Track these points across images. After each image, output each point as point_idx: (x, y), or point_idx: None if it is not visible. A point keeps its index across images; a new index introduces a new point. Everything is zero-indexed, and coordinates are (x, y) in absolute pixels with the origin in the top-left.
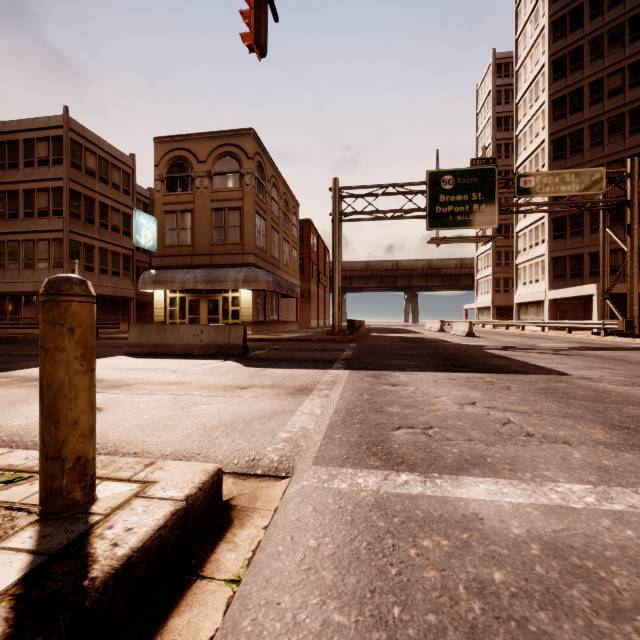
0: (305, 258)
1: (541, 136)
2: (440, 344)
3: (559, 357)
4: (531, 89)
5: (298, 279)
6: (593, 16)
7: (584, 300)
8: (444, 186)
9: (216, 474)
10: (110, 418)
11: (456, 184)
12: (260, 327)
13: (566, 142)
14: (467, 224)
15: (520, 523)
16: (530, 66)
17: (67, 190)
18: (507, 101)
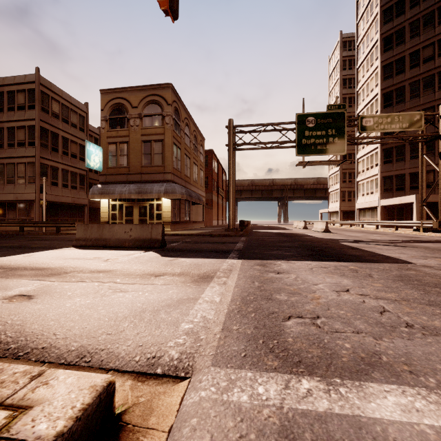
0: (209, 177)
1: (375, 91)
2: (306, 238)
3: (397, 248)
4: (368, 58)
5: (204, 191)
6: (412, 6)
7: (405, 206)
8: (308, 124)
9: (105, 390)
10: (35, 307)
11: (317, 123)
12: (176, 225)
13: (393, 95)
14: (325, 152)
15: None
16: (367, 42)
17: (38, 127)
18: (350, 67)
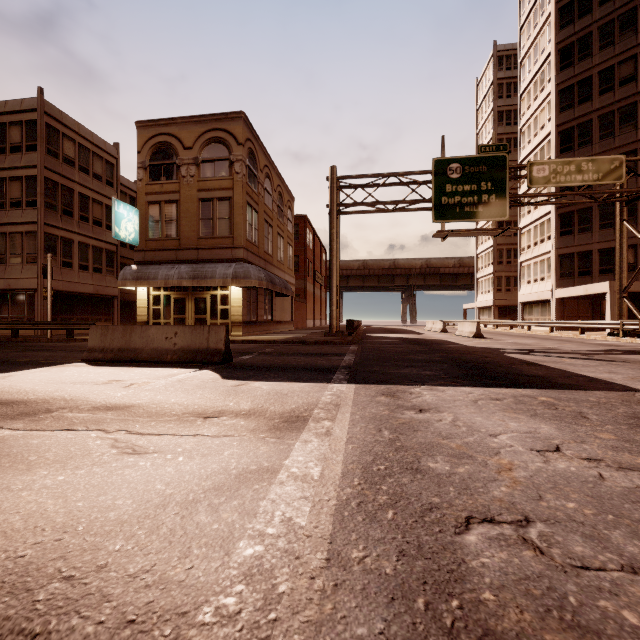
0: (301, 255)
1: (547, 128)
2: (450, 347)
3: (599, 364)
4: (536, 80)
5: (293, 277)
6: (603, 1)
7: (592, 299)
8: (451, 175)
9: None
10: None
11: (464, 173)
12: (252, 327)
13: (574, 134)
14: (476, 216)
15: None
16: (535, 56)
17: (42, 179)
18: (509, 94)
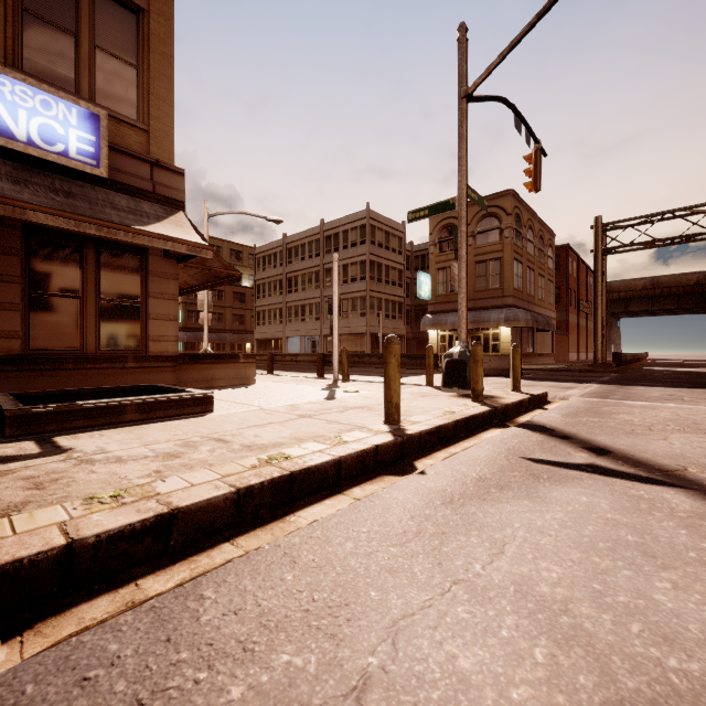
0: (561, 287)
1: None
2: None
3: None
4: None
5: (554, 311)
6: None
7: None
8: None
9: (546, 392)
10: None
11: None
12: None
13: None
14: None
15: (638, 404)
16: None
17: (369, 262)
18: None
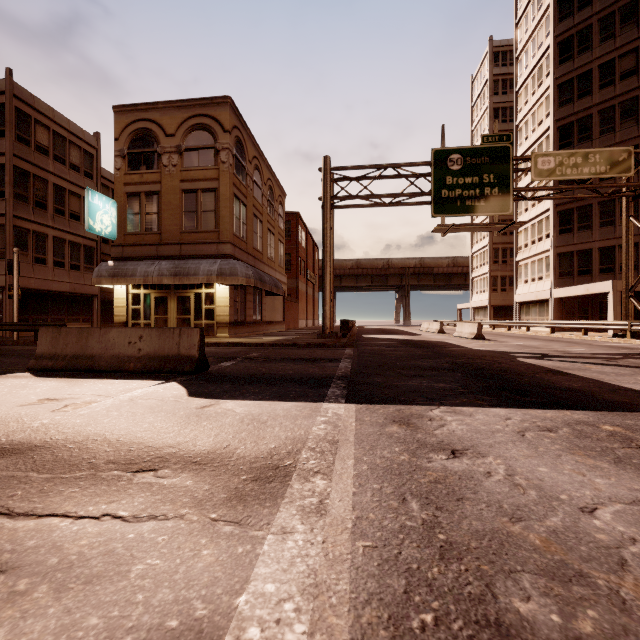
0: (293, 254)
1: (545, 123)
2: (454, 350)
3: (633, 371)
4: (533, 74)
5: (285, 275)
6: None
7: (591, 299)
8: (451, 166)
9: None
10: None
11: (465, 164)
12: (239, 328)
13: (573, 129)
14: (477, 210)
15: None
16: (532, 50)
17: (10, 167)
18: (504, 91)
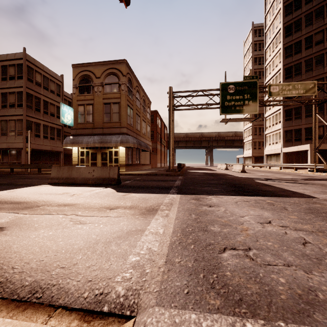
0: (154, 131)
1: (279, 66)
2: (228, 177)
3: (300, 185)
4: (273, 42)
5: (150, 142)
6: (307, 2)
7: (301, 153)
8: (229, 91)
9: None
10: (3, 239)
11: (236, 90)
12: (130, 167)
13: (292, 69)
14: (242, 111)
15: None
16: (273, 30)
17: (25, 93)
18: (260, 49)
